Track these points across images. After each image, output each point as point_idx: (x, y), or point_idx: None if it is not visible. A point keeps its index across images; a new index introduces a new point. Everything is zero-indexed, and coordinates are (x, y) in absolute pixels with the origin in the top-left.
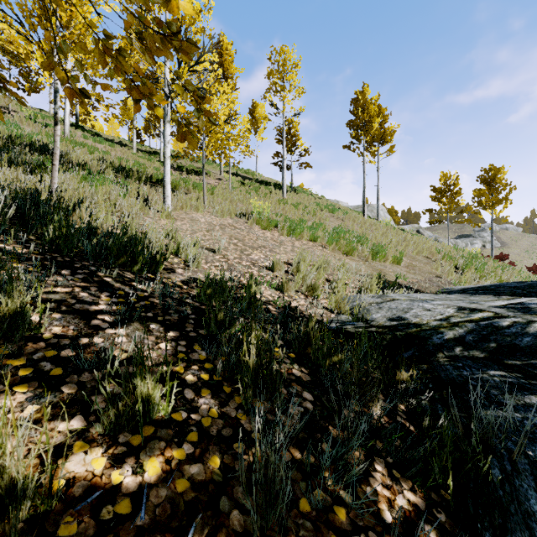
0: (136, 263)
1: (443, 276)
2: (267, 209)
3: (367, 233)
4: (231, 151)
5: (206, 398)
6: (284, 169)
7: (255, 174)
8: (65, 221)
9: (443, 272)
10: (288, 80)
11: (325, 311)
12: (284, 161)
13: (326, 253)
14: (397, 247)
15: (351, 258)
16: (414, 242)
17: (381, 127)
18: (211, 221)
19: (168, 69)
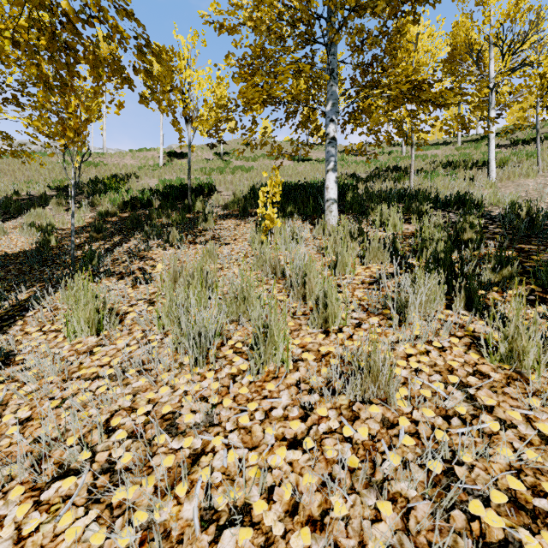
0: (465, 206)
1: None
2: None
3: None
4: None
5: (498, 230)
6: None
7: None
8: (425, 195)
9: None
10: None
11: None
12: None
13: None
14: None
15: None
16: None
17: None
18: (542, 183)
19: (492, 65)
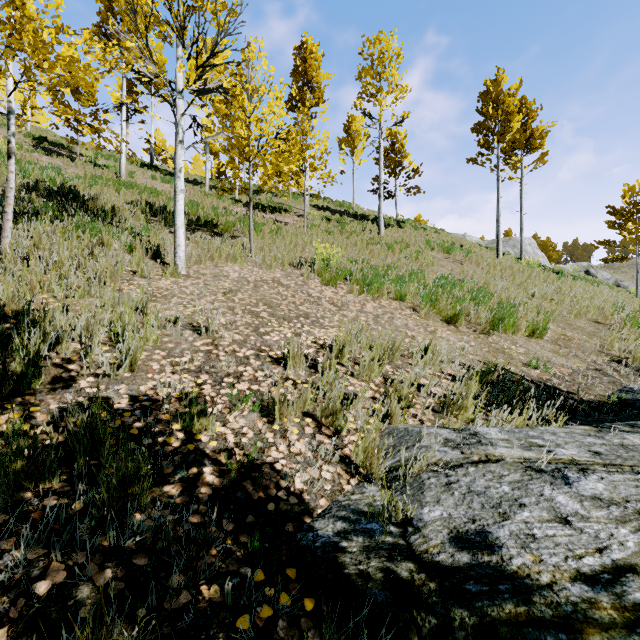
0: None
1: (623, 361)
2: (335, 254)
3: (491, 284)
4: (285, 177)
5: None
6: (381, 197)
7: (352, 207)
8: None
9: (624, 350)
10: (385, 78)
11: (338, 471)
12: (381, 186)
13: (413, 321)
14: (541, 306)
15: (456, 329)
16: (573, 294)
17: (526, 129)
18: (246, 277)
19: (180, 69)
